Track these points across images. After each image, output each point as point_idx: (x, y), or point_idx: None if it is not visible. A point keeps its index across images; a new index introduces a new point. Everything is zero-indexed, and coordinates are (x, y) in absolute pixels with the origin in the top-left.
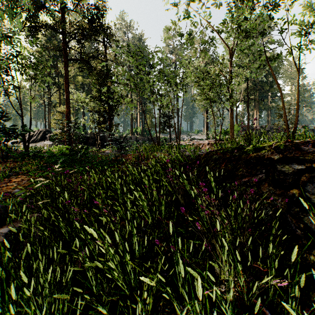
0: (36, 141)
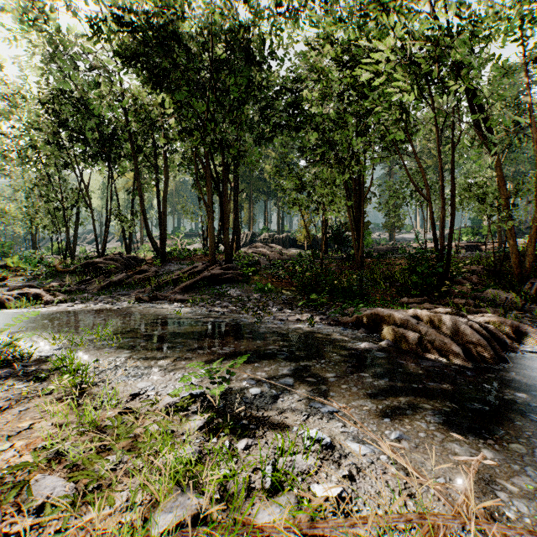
0: (245, 246)
